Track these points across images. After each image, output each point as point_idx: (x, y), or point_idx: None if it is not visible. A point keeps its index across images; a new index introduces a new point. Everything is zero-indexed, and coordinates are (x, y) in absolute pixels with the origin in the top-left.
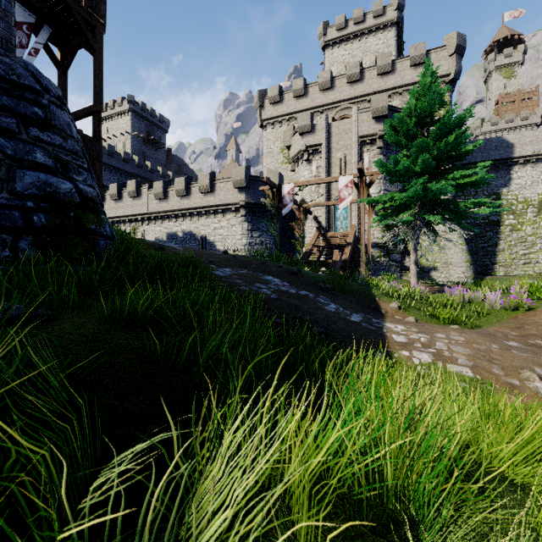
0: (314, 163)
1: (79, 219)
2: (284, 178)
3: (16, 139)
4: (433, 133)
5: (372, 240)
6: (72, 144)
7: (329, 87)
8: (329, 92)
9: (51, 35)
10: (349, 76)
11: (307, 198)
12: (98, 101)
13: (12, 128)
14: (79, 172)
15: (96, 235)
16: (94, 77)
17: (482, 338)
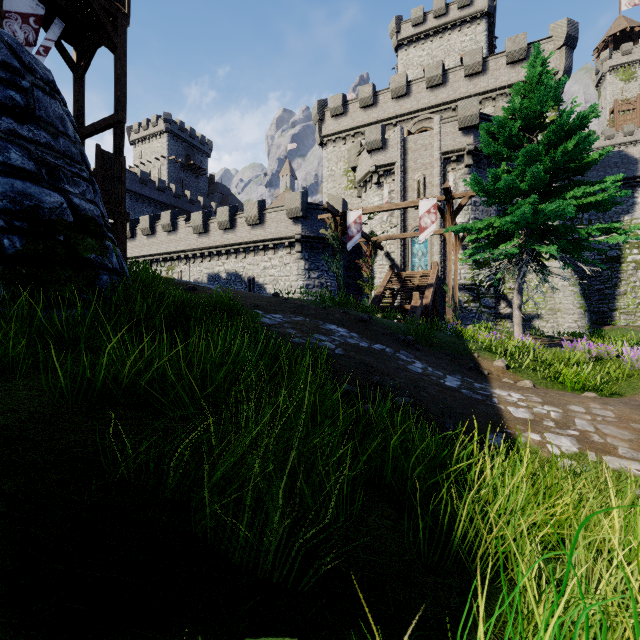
0: (386, 186)
1: (71, 245)
2: (349, 206)
3: None
4: (545, 139)
5: (458, 281)
6: (65, 144)
7: (404, 94)
8: (404, 100)
9: (65, 31)
10: (429, 79)
11: (377, 230)
12: (120, 109)
13: None
14: (74, 182)
15: (98, 267)
16: (115, 80)
17: (637, 412)
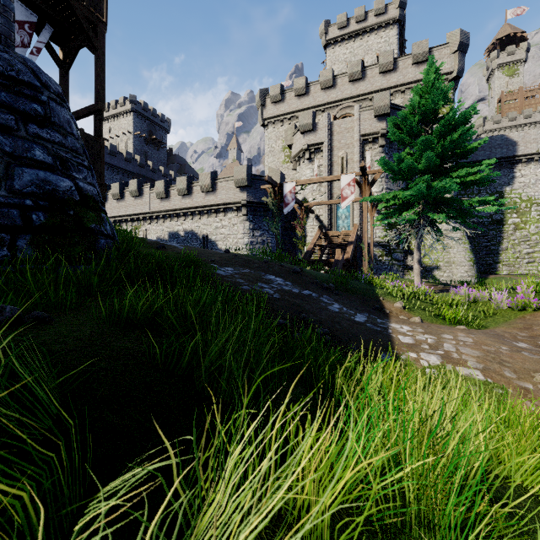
0: (316, 161)
1: (78, 218)
2: (286, 177)
3: (15, 136)
4: (437, 130)
5: (374, 239)
6: (72, 141)
7: (331, 86)
8: (331, 91)
9: (53, 34)
10: (351, 75)
11: (309, 197)
12: (100, 100)
13: (10, 125)
14: (79, 170)
15: (97, 233)
16: (96, 76)
17: (490, 339)
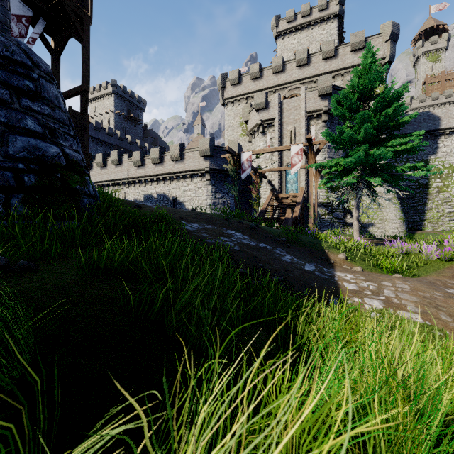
0: (268, 134)
1: (65, 180)
2: (243, 148)
3: (9, 108)
4: (373, 106)
5: (318, 201)
6: (59, 114)
7: (281, 70)
8: (281, 75)
9: (46, 26)
10: (298, 61)
11: (262, 165)
12: (85, 82)
13: (5, 98)
14: (65, 138)
15: (81, 193)
16: (82, 61)
17: (424, 286)
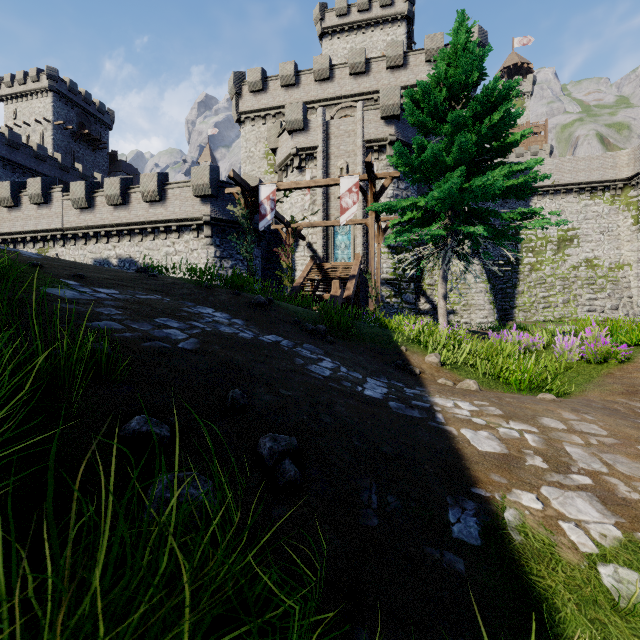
0: (308, 171)
1: None
2: None
3: None
4: (471, 109)
5: (381, 276)
6: None
7: (328, 77)
8: (328, 84)
9: None
10: (352, 65)
11: (299, 218)
12: None
13: None
14: None
15: None
16: None
17: (622, 422)
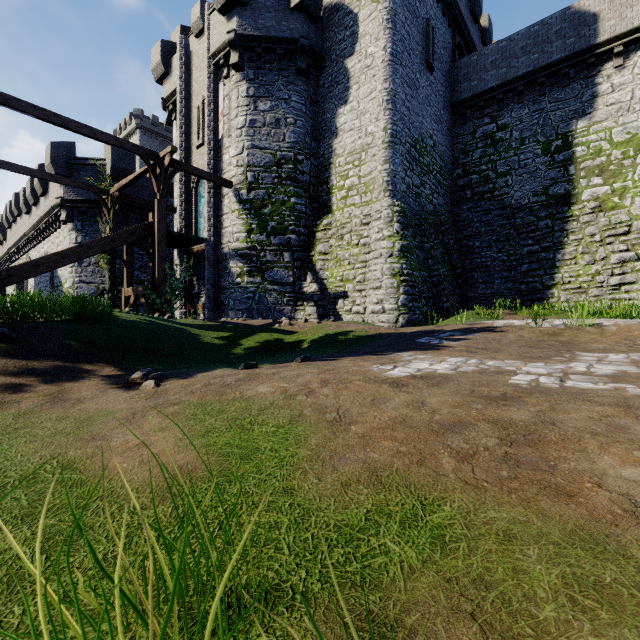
0: (174, 124)
1: None
2: None
3: None
4: None
5: (231, 245)
6: None
7: None
8: None
9: None
10: None
11: (174, 186)
12: None
13: None
14: None
15: None
16: None
17: None
